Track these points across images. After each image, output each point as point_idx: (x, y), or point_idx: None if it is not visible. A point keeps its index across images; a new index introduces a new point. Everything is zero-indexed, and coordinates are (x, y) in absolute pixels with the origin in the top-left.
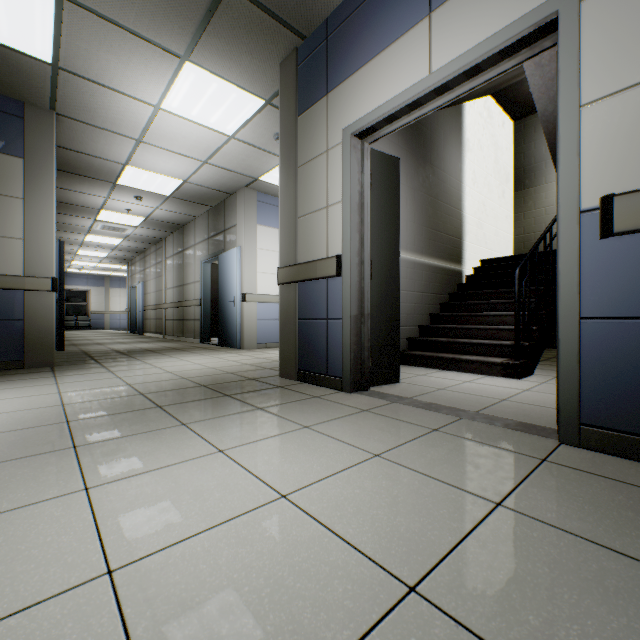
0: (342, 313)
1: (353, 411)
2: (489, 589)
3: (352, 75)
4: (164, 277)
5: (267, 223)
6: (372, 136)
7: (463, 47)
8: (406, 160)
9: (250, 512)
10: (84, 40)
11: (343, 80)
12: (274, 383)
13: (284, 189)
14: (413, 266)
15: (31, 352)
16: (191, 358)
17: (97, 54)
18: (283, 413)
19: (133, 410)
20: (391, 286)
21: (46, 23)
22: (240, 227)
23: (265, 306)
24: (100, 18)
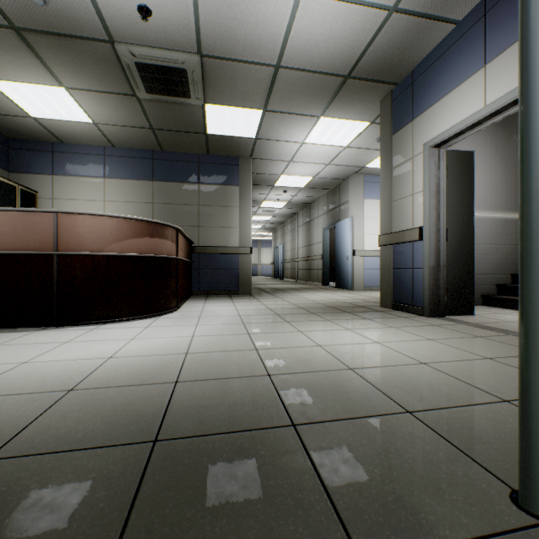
0: (422, 265)
1: (425, 325)
2: (456, 368)
3: (430, 107)
4: (296, 240)
5: (371, 197)
6: (445, 145)
7: (508, 87)
8: (495, 134)
9: (363, 343)
10: (271, 124)
11: (423, 111)
12: (375, 309)
13: (382, 183)
14: (503, 223)
15: (241, 286)
16: (319, 294)
17: (276, 128)
18: (380, 321)
19: (301, 313)
20: (465, 245)
21: (256, 123)
22: (351, 203)
23: (369, 259)
24: (280, 113)
